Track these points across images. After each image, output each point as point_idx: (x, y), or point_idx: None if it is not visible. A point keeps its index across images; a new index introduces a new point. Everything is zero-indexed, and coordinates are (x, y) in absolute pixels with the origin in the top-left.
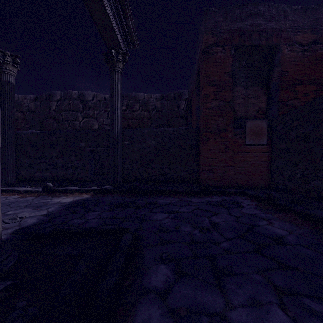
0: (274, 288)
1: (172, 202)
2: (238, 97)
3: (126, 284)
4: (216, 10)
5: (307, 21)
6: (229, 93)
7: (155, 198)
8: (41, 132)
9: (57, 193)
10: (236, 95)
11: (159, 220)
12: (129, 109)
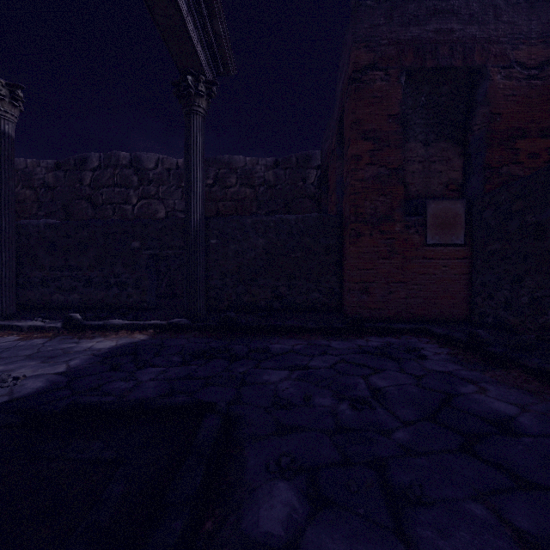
0: (515, 537)
1: (296, 348)
2: (412, 160)
3: (208, 530)
4: (374, 5)
5: (536, 25)
6: (397, 153)
7: (265, 340)
8: (62, 224)
9: (89, 331)
10: (408, 157)
11: (273, 383)
12: (219, 184)
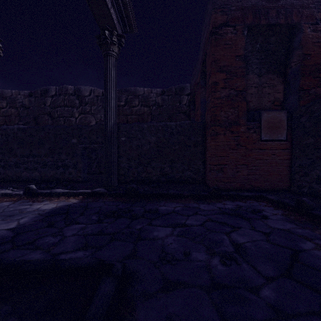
0: None
1: (176, 210)
2: (250, 86)
3: None
4: None
5: None
6: (242, 80)
7: (155, 203)
8: (28, 128)
9: (41, 196)
10: (248, 84)
11: (161, 238)
12: (128, 105)
